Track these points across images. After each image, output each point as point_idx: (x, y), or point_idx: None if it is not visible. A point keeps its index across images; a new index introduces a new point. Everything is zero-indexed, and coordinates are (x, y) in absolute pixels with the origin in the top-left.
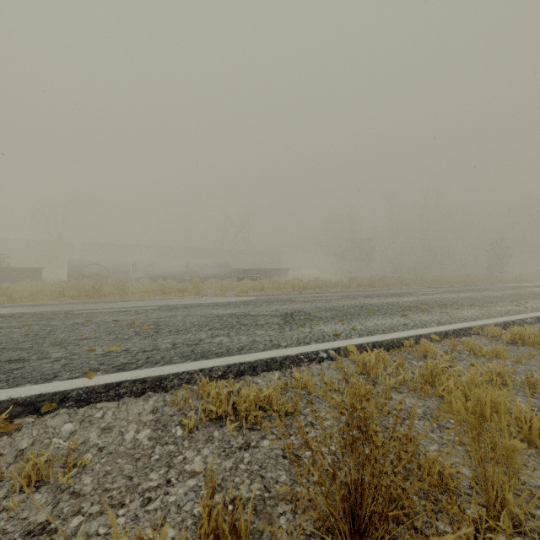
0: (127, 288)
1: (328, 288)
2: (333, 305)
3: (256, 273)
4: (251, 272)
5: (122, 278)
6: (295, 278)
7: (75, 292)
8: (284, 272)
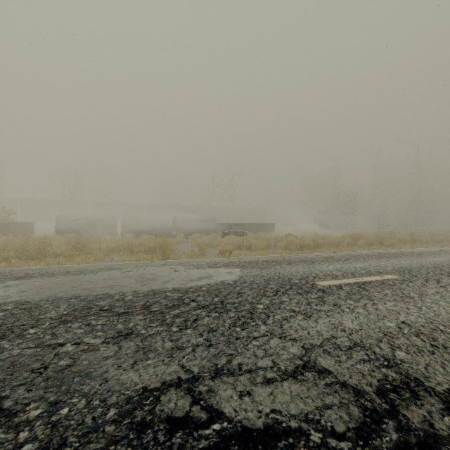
0: (86, 247)
1: (327, 246)
2: (445, 316)
3: (241, 228)
4: (237, 226)
5: (108, 232)
6: (290, 235)
7: (11, 253)
8: (270, 226)
